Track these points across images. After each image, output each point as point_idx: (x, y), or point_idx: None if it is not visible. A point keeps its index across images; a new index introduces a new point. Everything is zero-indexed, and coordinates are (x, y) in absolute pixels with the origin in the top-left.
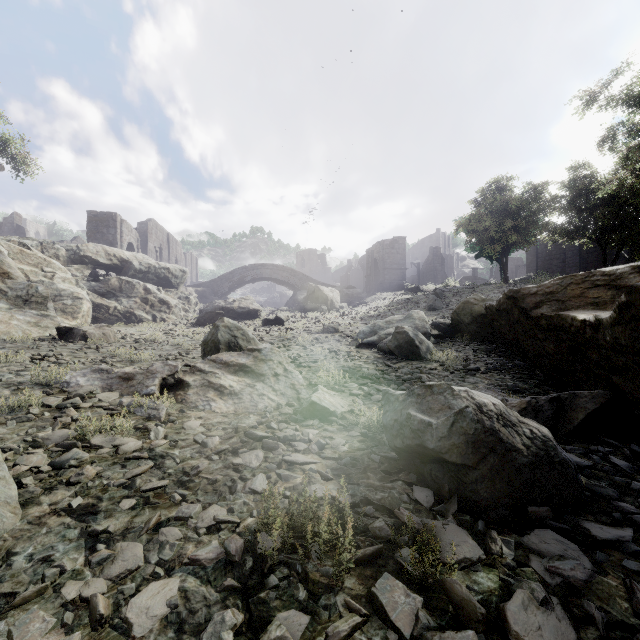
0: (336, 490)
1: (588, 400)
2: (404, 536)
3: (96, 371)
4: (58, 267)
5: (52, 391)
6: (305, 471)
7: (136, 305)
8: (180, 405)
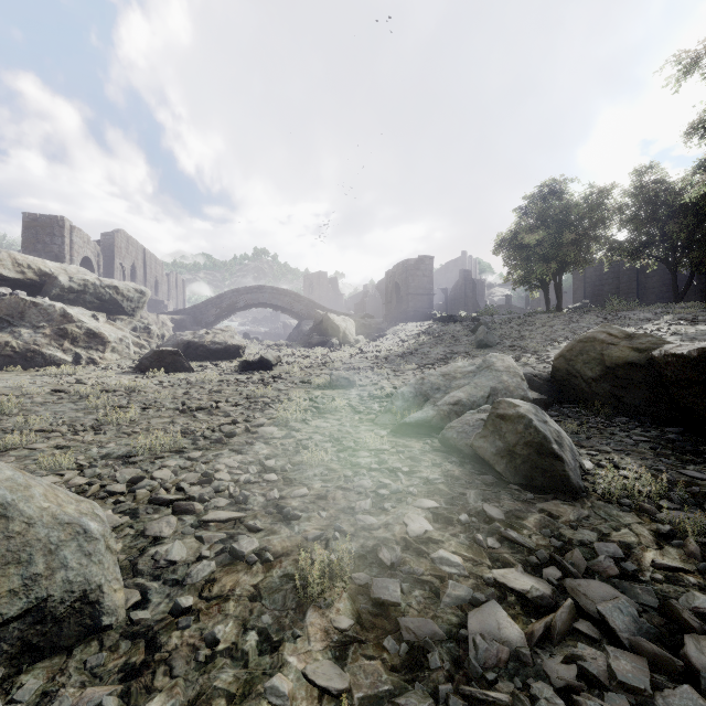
0: None
1: None
2: None
3: None
4: None
5: None
6: None
7: (45, 339)
8: None
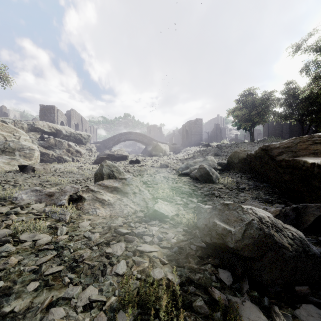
0: (170, 272)
1: (315, 209)
2: (217, 312)
3: (33, 191)
4: (22, 133)
5: (6, 203)
6: (150, 257)
7: (63, 153)
8: (79, 211)
